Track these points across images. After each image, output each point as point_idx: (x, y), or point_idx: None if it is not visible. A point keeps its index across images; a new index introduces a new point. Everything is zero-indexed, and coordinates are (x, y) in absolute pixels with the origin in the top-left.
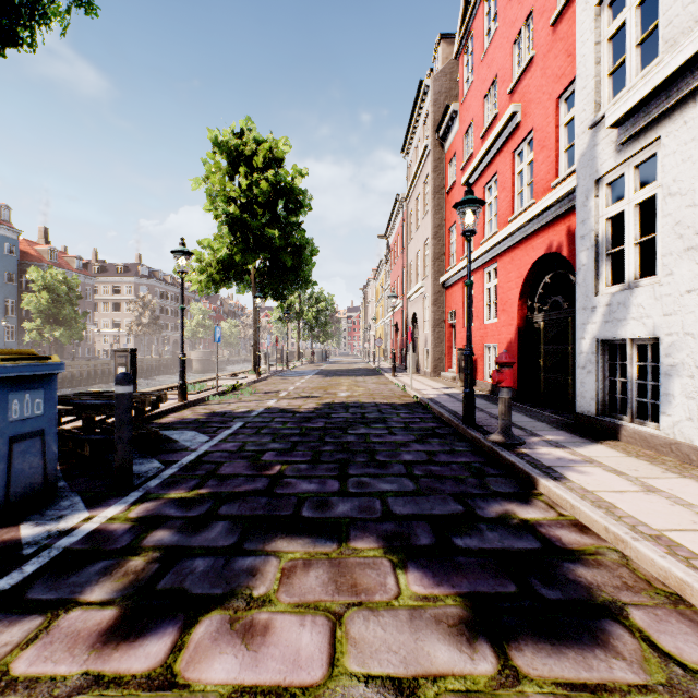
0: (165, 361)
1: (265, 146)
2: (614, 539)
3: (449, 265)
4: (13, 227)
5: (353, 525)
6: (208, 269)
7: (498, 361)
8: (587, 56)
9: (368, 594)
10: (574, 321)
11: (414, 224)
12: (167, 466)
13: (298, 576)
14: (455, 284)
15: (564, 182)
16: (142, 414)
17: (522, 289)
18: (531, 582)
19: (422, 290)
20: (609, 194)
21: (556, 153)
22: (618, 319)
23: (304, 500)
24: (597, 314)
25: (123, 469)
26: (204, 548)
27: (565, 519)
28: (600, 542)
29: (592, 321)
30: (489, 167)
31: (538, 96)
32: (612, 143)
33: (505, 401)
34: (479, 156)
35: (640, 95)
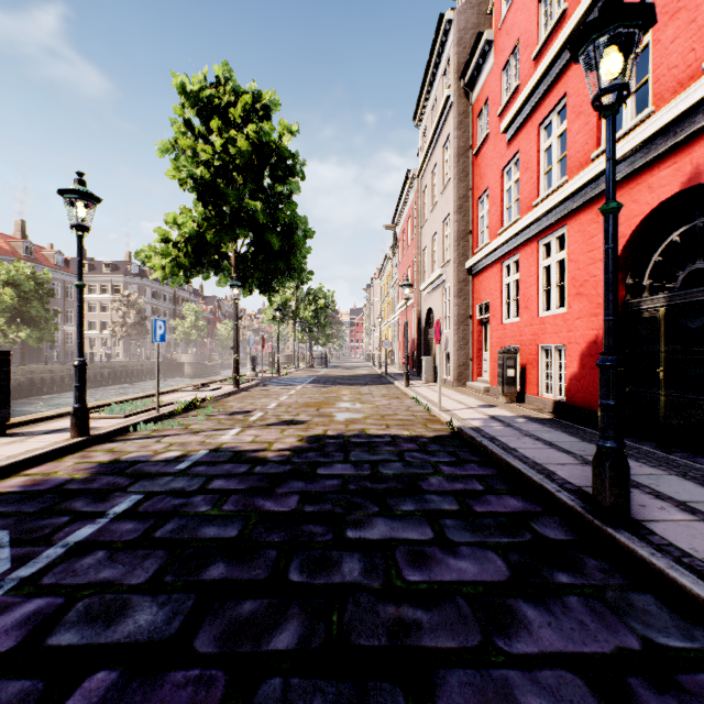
0: (153, 365)
1: (246, 99)
2: None
3: (478, 246)
4: None
5: None
6: (173, 251)
7: None
8: None
9: None
10: None
11: (430, 201)
12: None
13: None
14: (488, 267)
15: None
16: None
17: (621, 258)
18: None
19: (441, 279)
20: None
21: None
22: None
23: None
24: None
25: None
26: None
27: None
28: None
29: None
30: (549, 93)
31: None
32: None
33: None
34: (534, 79)
35: None
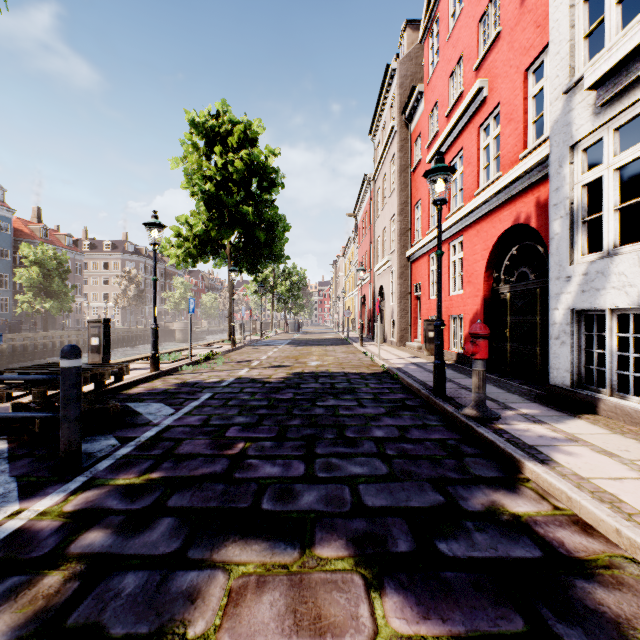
0: (149, 331)
1: (240, 127)
2: (630, 546)
3: (415, 240)
4: (7, 206)
5: (319, 522)
6: (186, 244)
7: (473, 332)
8: (560, 20)
9: (335, 635)
10: (542, 291)
11: (381, 201)
12: (123, 443)
13: (248, 602)
14: (420, 257)
15: (533, 152)
16: (101, 388)
17: (488, 261)
18: (542, 614)
19: (389, 264)
20: (584, 160)
21: (524, 125)
22: (597, 288)
23: (265, 487)
24: (572, 284)
25: (69, 450)
26: (140, 556)
27: (562, 514)
28: (611, 548)
29: (567, 291)
30: (454, 144)
31: (505, 70)
32: (589, 106)
33: (479, 374)
34: (444, 133)
35: (625, 50)
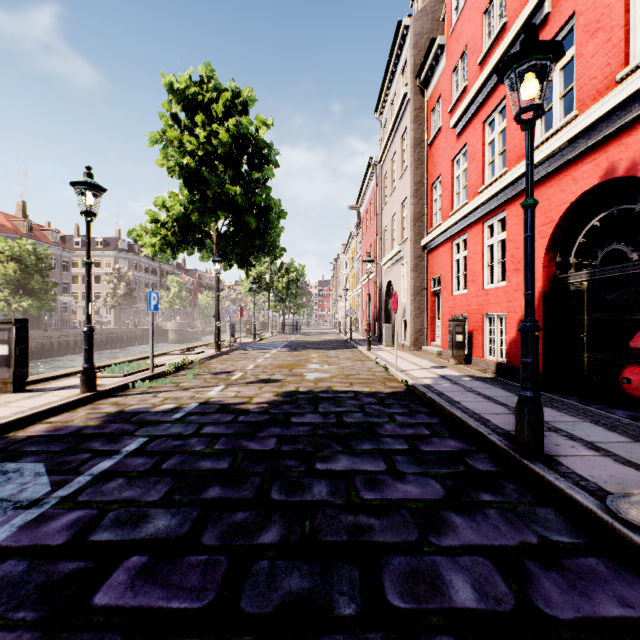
0: (141, 332)
1: (227, 96)
2: None
3: (432, 226)
4: None
5: None
6: (162, 231)
7: None
8: None
9: None
10: None
11: (390, 186)
12: None
13: None
14: (440, 245)
15: None
16: None
17: (551, 239)
18: None
19: (400, 255)
20: None
21: (625, 29)
22: None
23: None
24: None
25: None
26: None
27: None
28: None
29: None
30: (492, 94)
31: None
32: None
33: None
34: (479, 82)
35: None
